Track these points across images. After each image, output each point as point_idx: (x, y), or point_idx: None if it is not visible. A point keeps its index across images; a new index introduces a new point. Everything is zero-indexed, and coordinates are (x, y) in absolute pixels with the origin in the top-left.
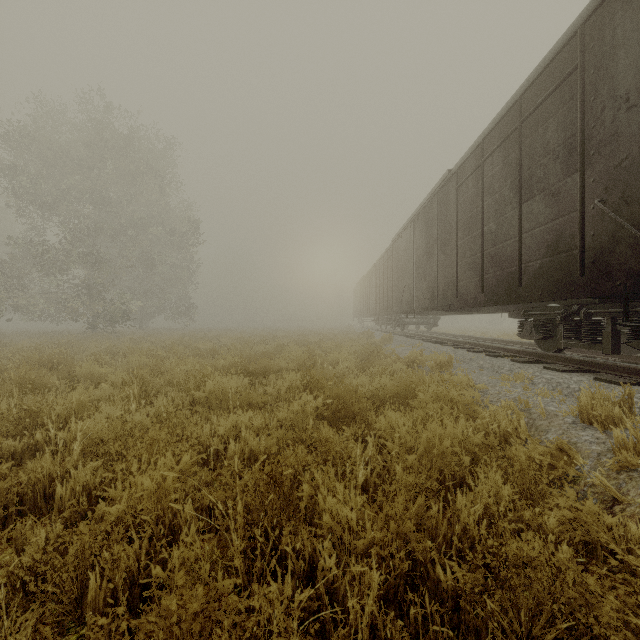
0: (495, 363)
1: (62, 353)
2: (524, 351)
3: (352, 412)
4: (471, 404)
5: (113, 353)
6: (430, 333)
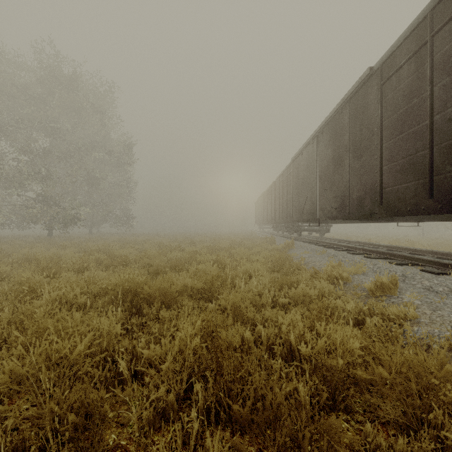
0: None
1: None
2: None
3: None
4: None
5: (31, 260)
6: (322, 238)
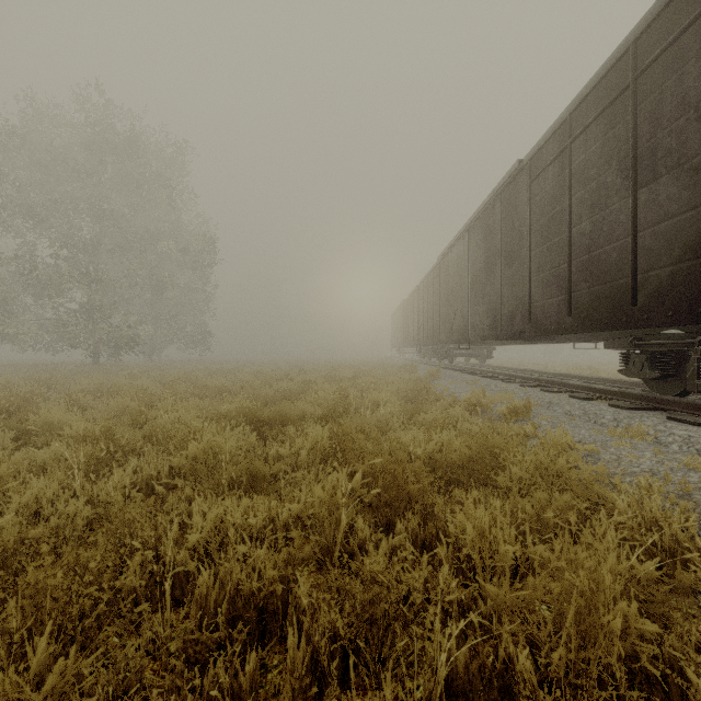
0: (588, 409)
1: (33, 393)
2: (625, 393)
3: (406, 493)
4: (590, 482)
5: (101, 392)
6: (483, 366)
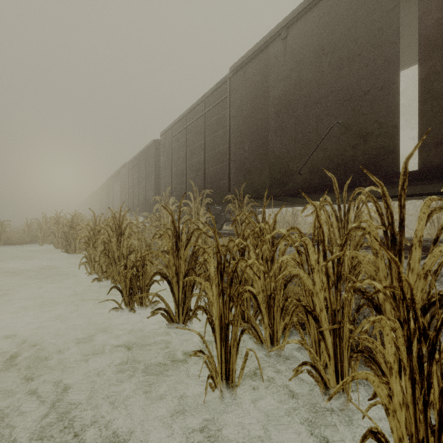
0: None
1: None
2: None
3: None
4: None
5: None
6: None
